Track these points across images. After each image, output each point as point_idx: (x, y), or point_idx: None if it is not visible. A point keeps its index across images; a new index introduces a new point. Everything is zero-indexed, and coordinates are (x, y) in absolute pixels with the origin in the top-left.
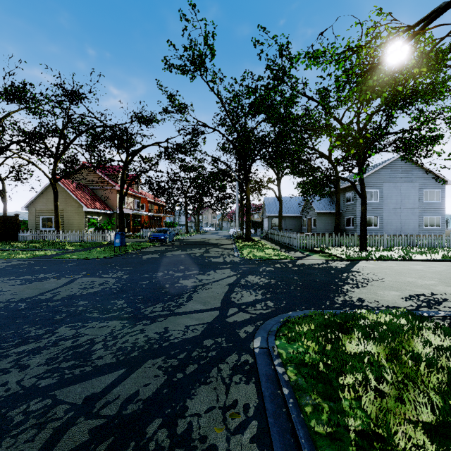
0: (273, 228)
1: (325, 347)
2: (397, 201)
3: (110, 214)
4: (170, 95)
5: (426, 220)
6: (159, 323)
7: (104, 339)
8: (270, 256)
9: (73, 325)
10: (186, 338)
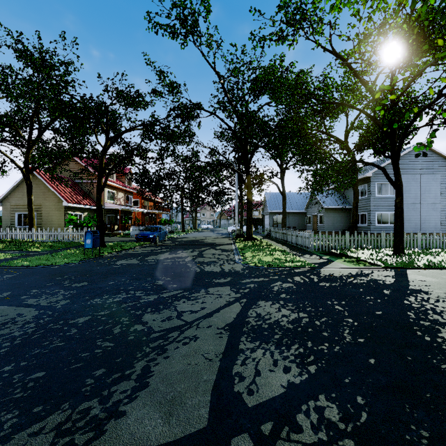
0: (275, 226)
1: None
2: (416, 195)
3: None
4: (160, 71)
5: None
6: None
7: None
8: (281, 263)
9: None
10: None
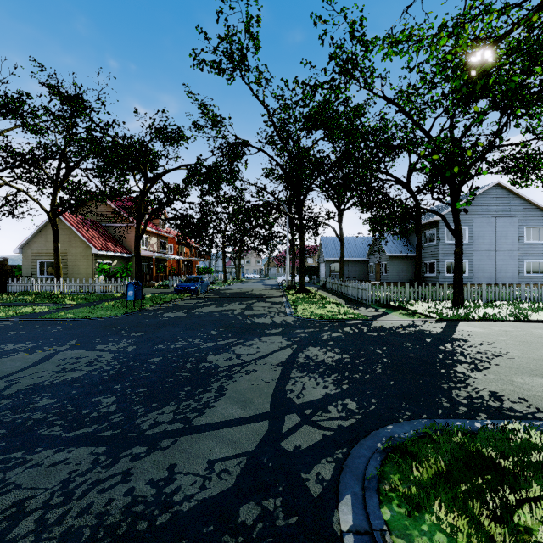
0: (332, 275)
1: (486, 528)
2: (491, 241)
3: (128, 258)
4: (202, 104)
5: (528, 265)
6: (161, 453)
7: (46, 501)
8: (334, 315)
9: (4, 460)
10: (206, 499)
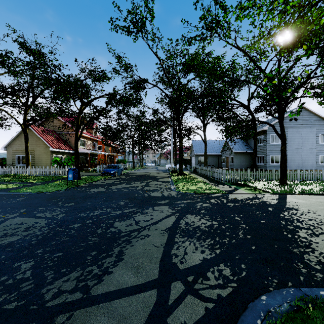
0: (199, 164)
1: None
2: (298, 143)
3: (73, 153)
4: (118, 56)
5: (322, 158)
6: None
7: None
8: (203, 190)
9: None
10: None
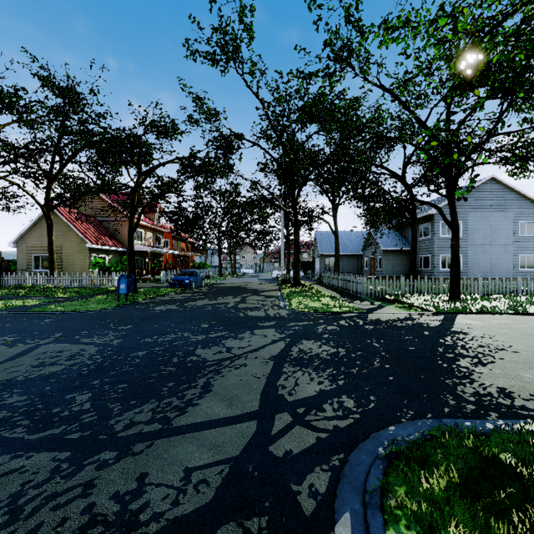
0: (327, 270)
1: None
2: (485, 235)
3: (123, 252)
4: (197, 97)
5: (523, 259)
6: (133, 459)
7: None
8: (329, 308)
9: None
10: (177, 518)
